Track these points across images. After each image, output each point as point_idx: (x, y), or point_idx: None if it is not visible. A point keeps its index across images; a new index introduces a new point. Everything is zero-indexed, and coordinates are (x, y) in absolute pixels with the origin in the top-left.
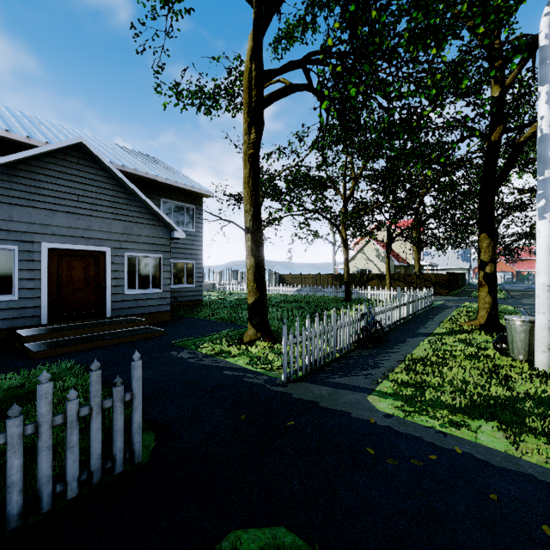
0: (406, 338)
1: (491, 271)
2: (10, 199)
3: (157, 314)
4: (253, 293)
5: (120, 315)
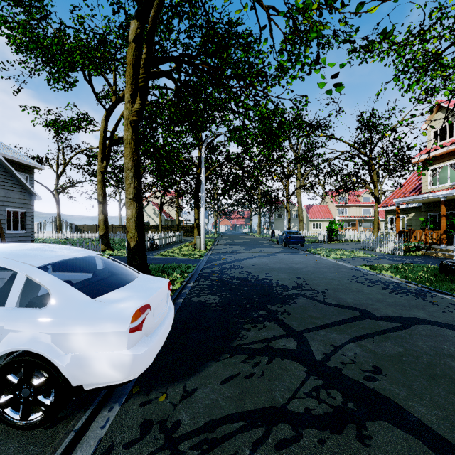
0: (166, 248)
1: (198, 222)
2: None
3: None
4: (103, 230)
5: None
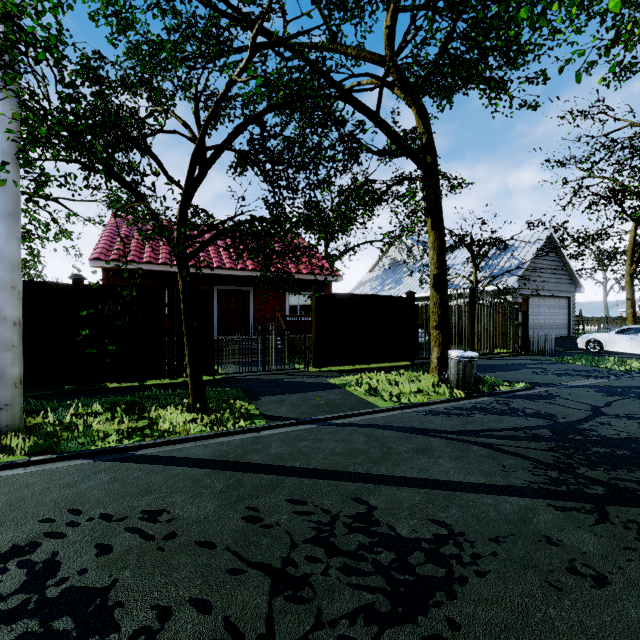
0: None
1: None
2: None
3: None
4: (632, 322)
5: None
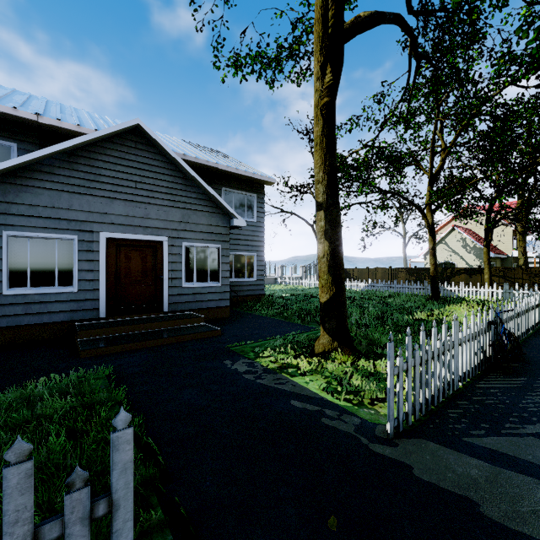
0: None
1: None
2: (71, 188)
3: (216, 310)
4: (328, 289)
5: (178, 310)
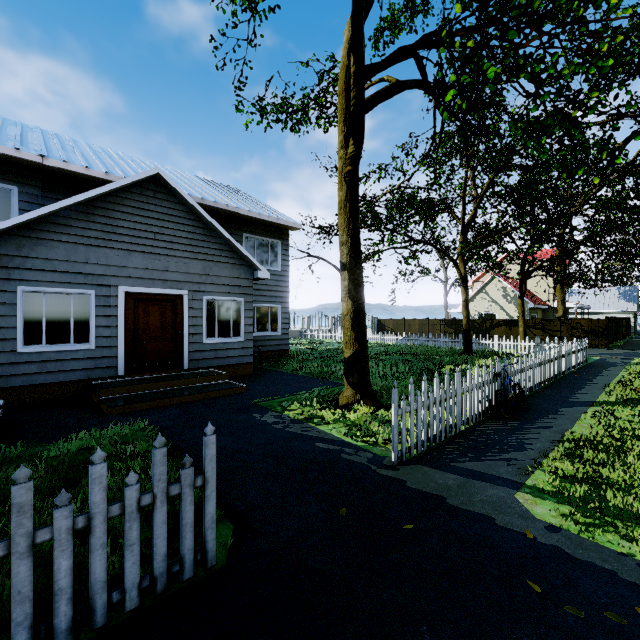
0: (557, 407)
1: None
2: (87, 240)
3: (238, 367)
4: (351, 344)
5: (199, 367)
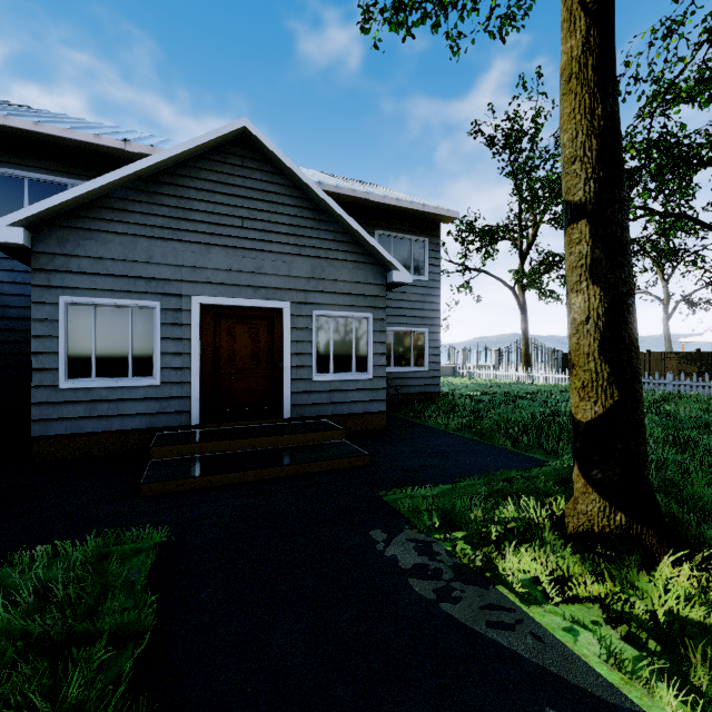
0: None
1: None
2: (151, 231)
3: (364, 417)
4: (599, 392)
5: (305, 416)
